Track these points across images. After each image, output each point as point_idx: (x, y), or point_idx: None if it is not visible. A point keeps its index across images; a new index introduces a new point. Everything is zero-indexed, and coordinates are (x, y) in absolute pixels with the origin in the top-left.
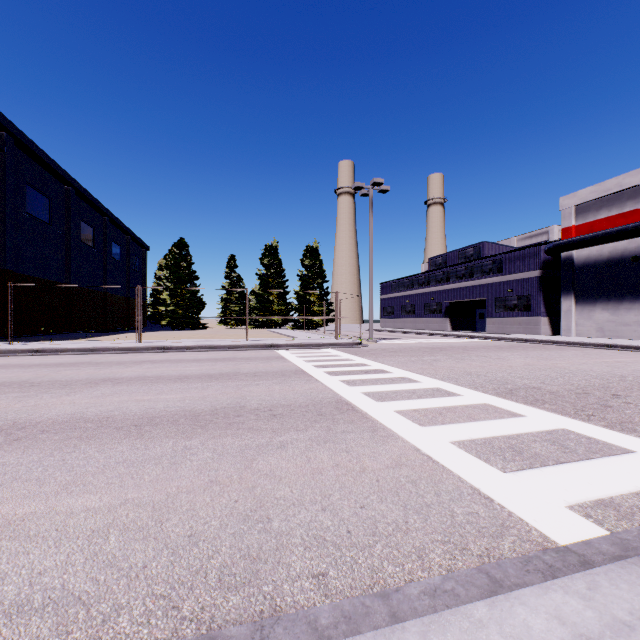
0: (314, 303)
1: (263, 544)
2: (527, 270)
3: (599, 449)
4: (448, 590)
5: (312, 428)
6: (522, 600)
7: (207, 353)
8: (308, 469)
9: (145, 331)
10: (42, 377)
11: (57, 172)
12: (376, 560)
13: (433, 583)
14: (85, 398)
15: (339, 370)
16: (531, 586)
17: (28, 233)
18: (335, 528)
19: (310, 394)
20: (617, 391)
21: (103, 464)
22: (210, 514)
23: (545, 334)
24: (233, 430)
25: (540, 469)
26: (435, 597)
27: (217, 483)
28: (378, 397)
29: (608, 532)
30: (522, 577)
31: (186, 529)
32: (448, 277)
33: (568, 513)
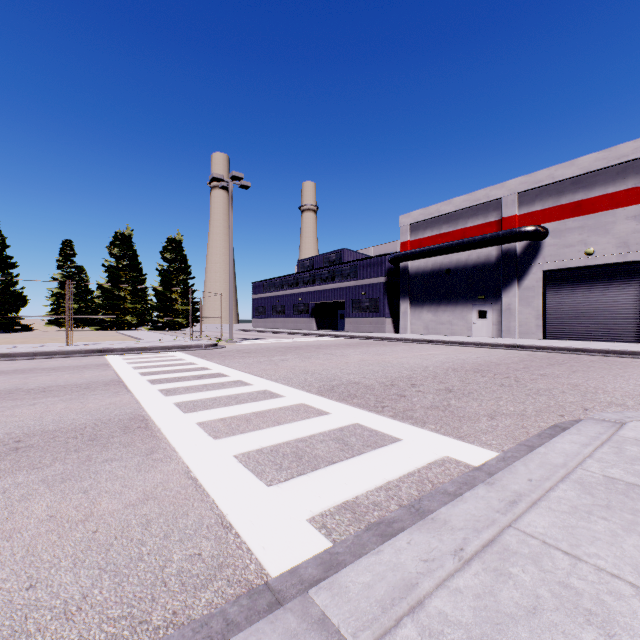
0: (177, 301)
1: None
2: (376, 276)
3: (374, 442)
4: None
5: (62, 462)
6: None
7: None
8: None
9: None
10: None
11: None
12: None
13: None
14: None
15: (169, 377)
16: None
17: None
18: None
19: (103, 411)
20: (416, 381)
21: None
22: None
23: (389, 332)
24: None
25: (309, 475)
26: None
27: None
28: (190, 407)
29: (332, 544)
30: None
31: None
32: (314, 279)
33: (305, 528)
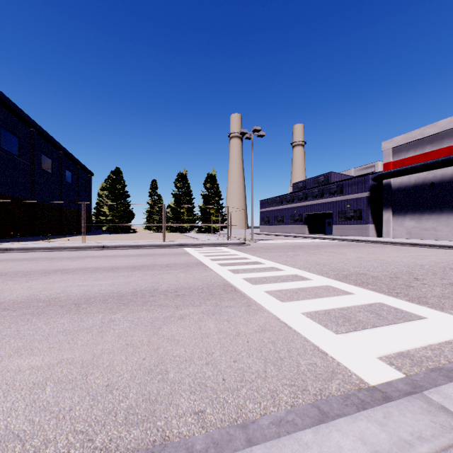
0: (213, 214)
1: (160, 390)
2: (360, 192)
3: (402, 316)
4: (289, 420)
5: (204, 304)
6: (337, 427)
7: (134, 250)
8: (199, 334)
9: (90, 234)
10: (9, 269)
11: (24, 118)
12: (241, 400)
13: (279, 416)
14: (40, 284)
15: (228, 262)
16: (345, 417)
17: (2, 162)
18: (214, 377)
19: (205, 280)
20: (417, 276)
21: (48, 333)
22: (124, 369)
23: (372, 236)
24: (147, 306)
25: (361, 331)
26: (280, 426)
27: (131, 346)
28: (253, 281)
29: (404, 375)
30: (342, 409)
31: (105, 380)
32: (306, 196)
33: (378, 362)
